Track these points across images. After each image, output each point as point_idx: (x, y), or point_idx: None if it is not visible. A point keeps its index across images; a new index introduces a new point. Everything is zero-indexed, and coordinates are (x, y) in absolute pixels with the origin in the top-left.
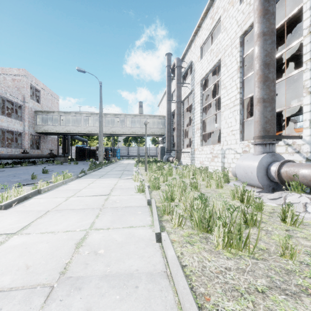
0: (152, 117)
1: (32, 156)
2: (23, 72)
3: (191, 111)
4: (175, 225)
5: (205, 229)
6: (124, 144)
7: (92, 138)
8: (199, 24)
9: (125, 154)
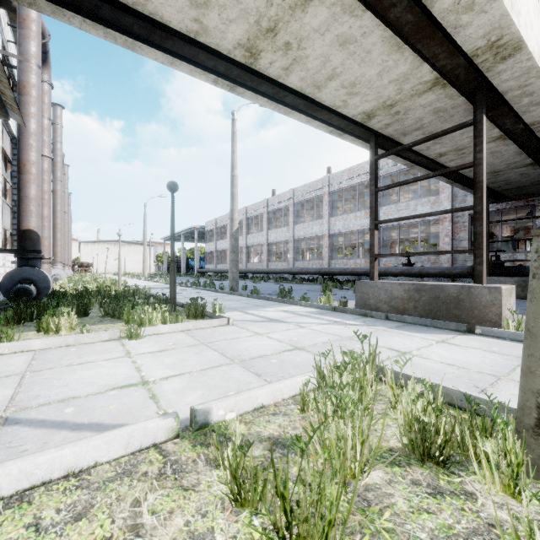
0: None
1: (388, 271)
2: None
3: None
4: None
5: None
6: None
7: None
8: None
9: None
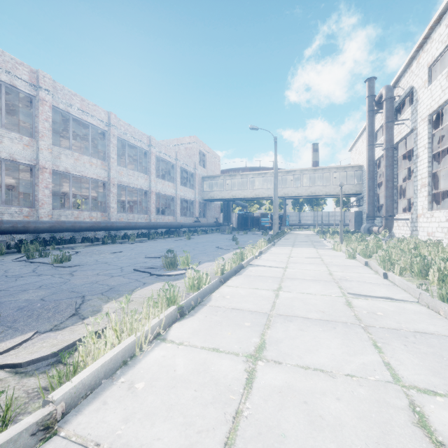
0: (341, 169)
1: (203, 224)
2: (193, 139)
3: (411, 156)
4: (396, 274)
5: (424, 277)
6: (292, 208)
7: (251, 202)
8: (427, 34)
9: (295, 223)
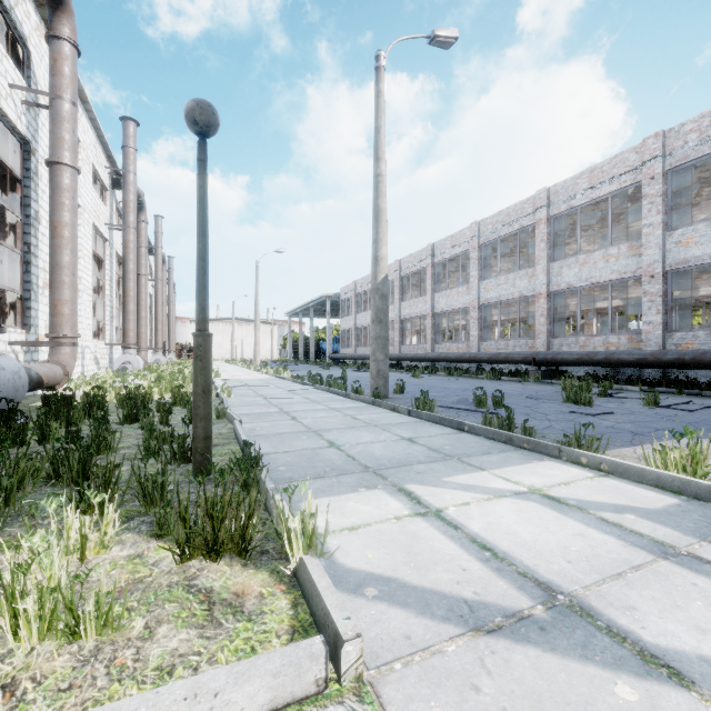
0: None
1: (705, 357)
2: None
3: None
4: None
5: None
6: None
7: None
8: None
9: None
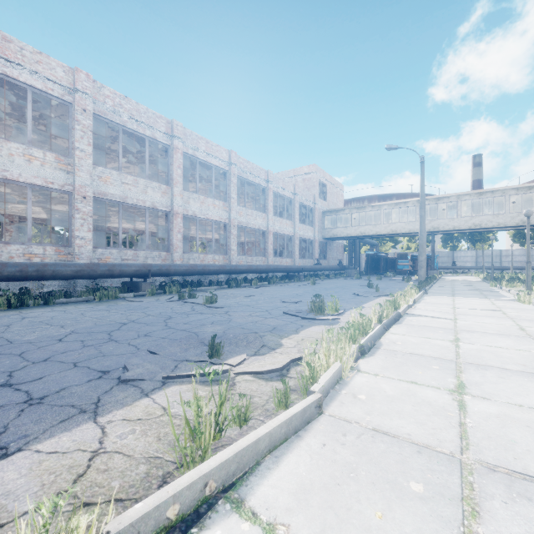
0: (524, 190)
1: (325, 268)
2: (313, 168)
3: None
4: None
5: None
6: (442, 245)
7: (382, 240)
8: None
9: (447, 265)
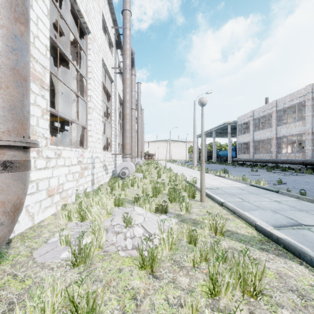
0: None
1: None
2: None
3: None
4: None
5: None
6: None
7: None
8: None
9: None
